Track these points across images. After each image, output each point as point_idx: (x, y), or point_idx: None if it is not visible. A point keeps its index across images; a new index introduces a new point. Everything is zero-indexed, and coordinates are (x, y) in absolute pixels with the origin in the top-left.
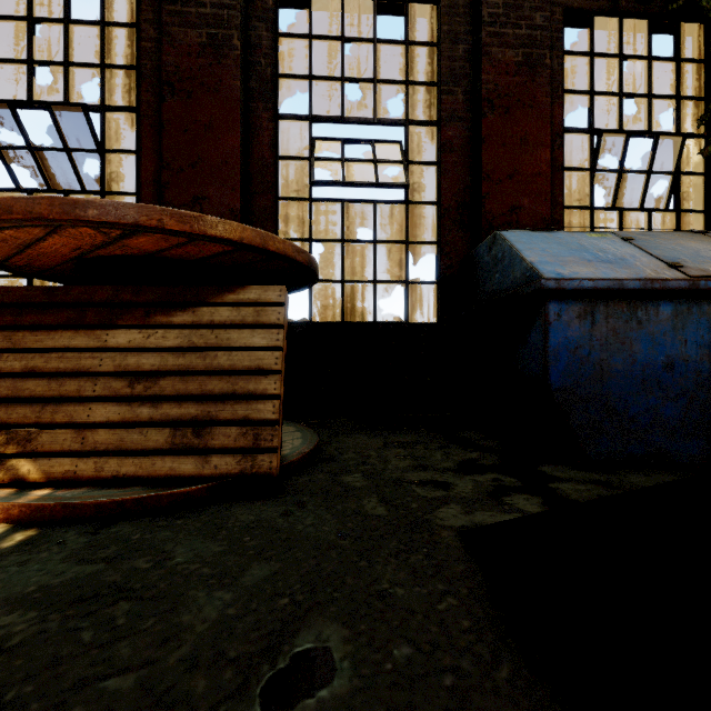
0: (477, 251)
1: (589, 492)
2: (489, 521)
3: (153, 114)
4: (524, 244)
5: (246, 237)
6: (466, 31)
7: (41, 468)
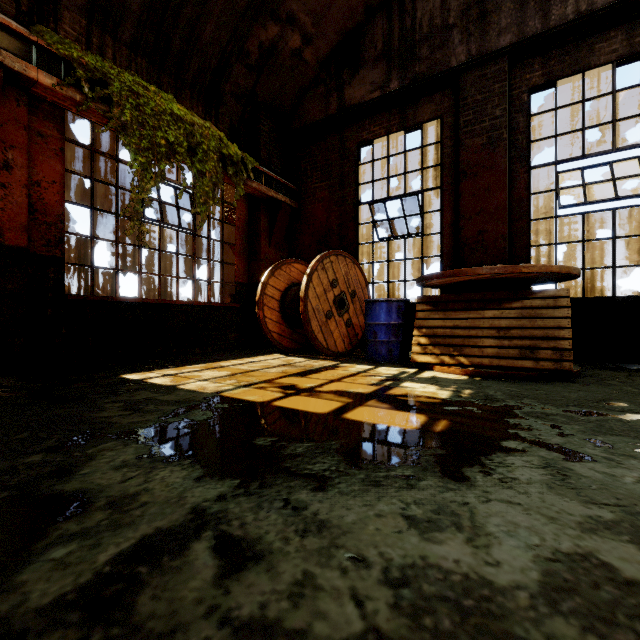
0: None
1: None
2: None
3: (450, 188)
4: None
5: (552, 270)
6: None
7: (468, 360)
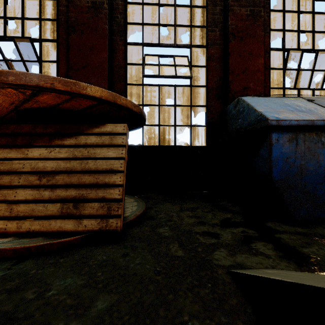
0: (227, 108)
1: (299, 241)
2: (245, 262)
3: (65, 43)
4: (255, 103)
5: (103, 95)
6: (220, 0)
7: None
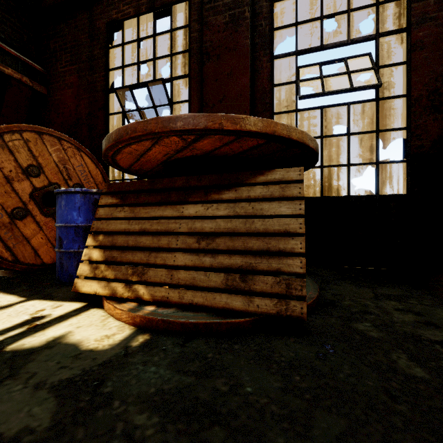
0: None
1: None
2: None
3: (197, 76)
4: None
5: (276, 130)
6: None
7: (149, 292)
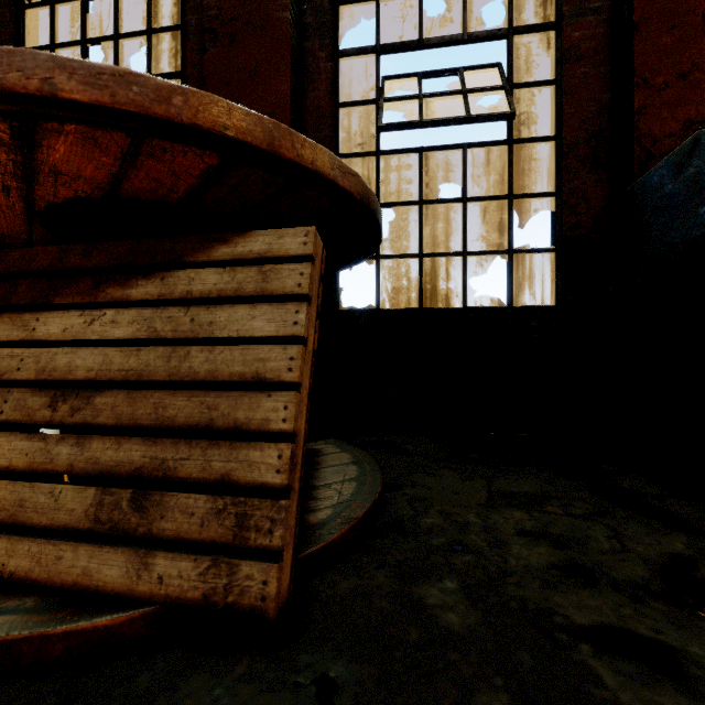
0: (642, 183)
1: None
2: None
3: (199, 76)
4: None
5: (231, 124)
6: None
7: None
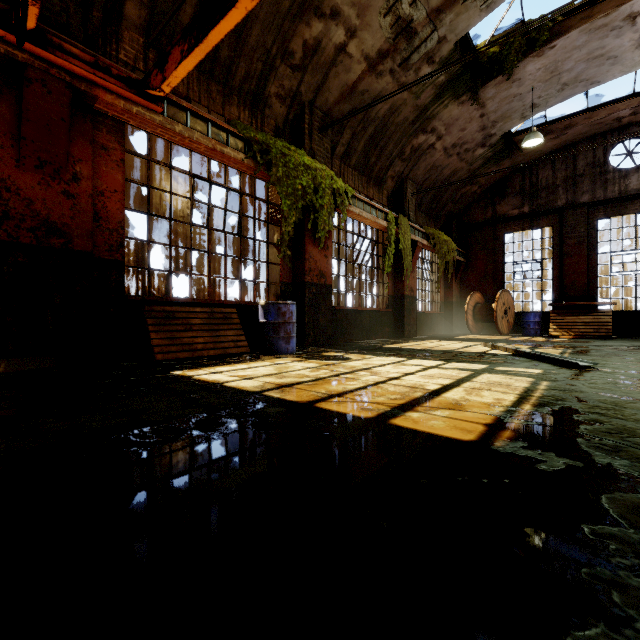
0: None
1: None
2: None
3: (557, 259)
4: None
5: (605, 303)
6: None
7: (573, 333)
